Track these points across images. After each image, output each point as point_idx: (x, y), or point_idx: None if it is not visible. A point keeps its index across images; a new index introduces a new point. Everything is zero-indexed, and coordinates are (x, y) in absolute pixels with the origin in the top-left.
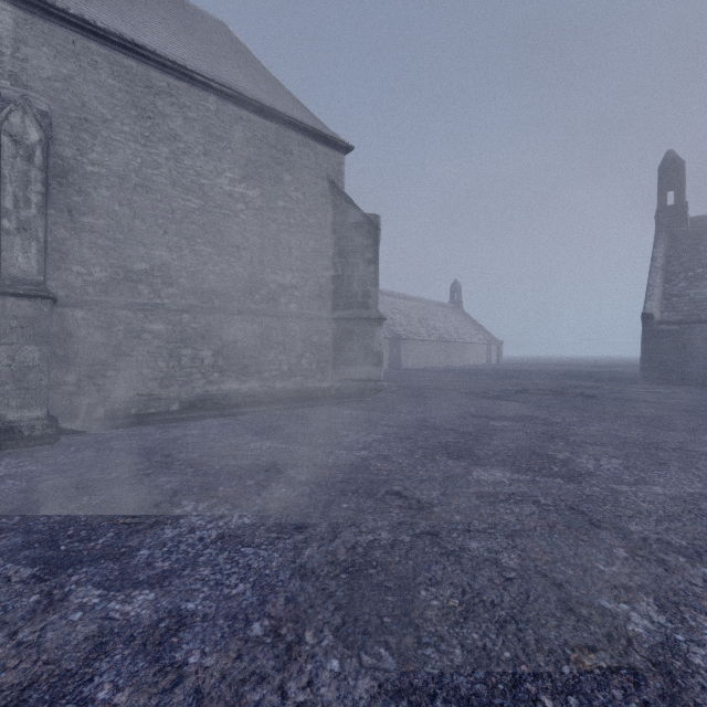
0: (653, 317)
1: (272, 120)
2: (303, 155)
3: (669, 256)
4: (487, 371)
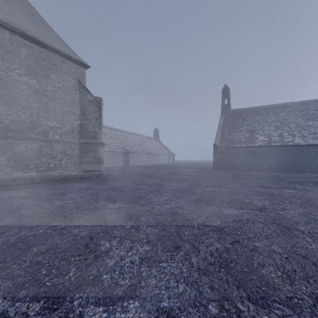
0: (216, 145)
1: (44, 48)
2: (62, 66)
3: (224, 123)
4: (164, 166)
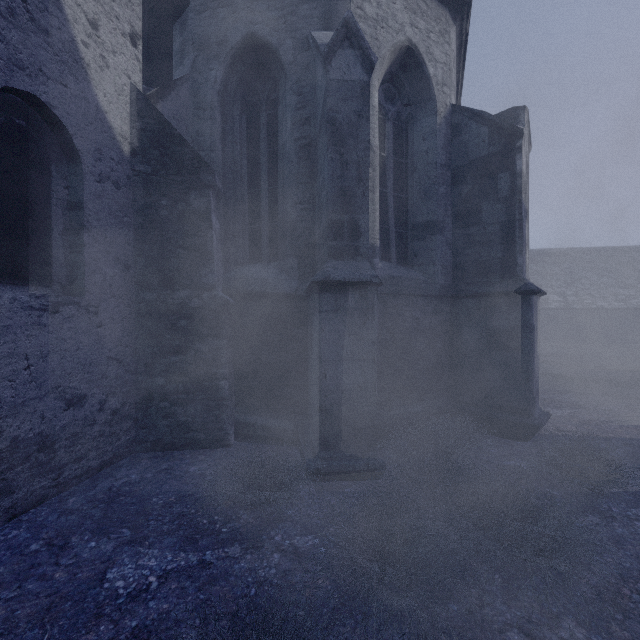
0: None
1: None
2: None
3: None
4: None
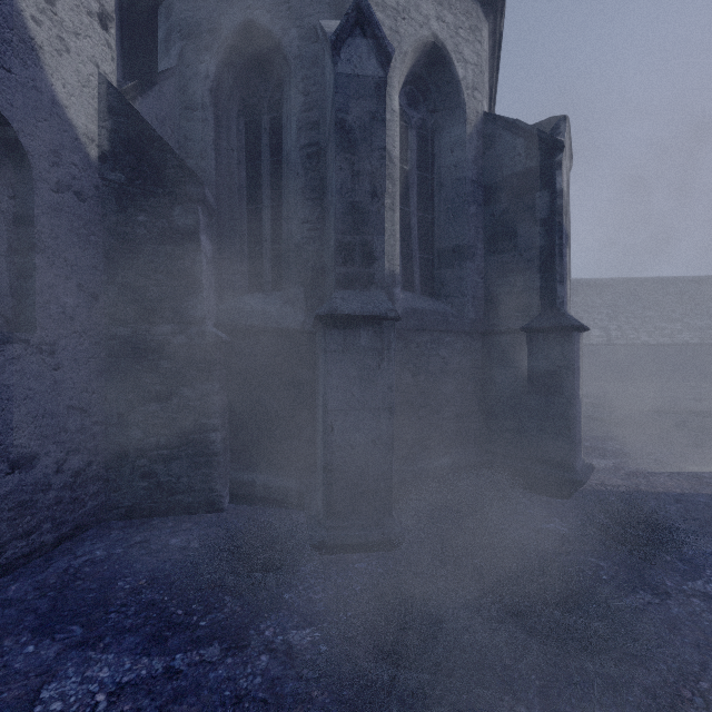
0: None
1: None
2: None
3: None
4: None
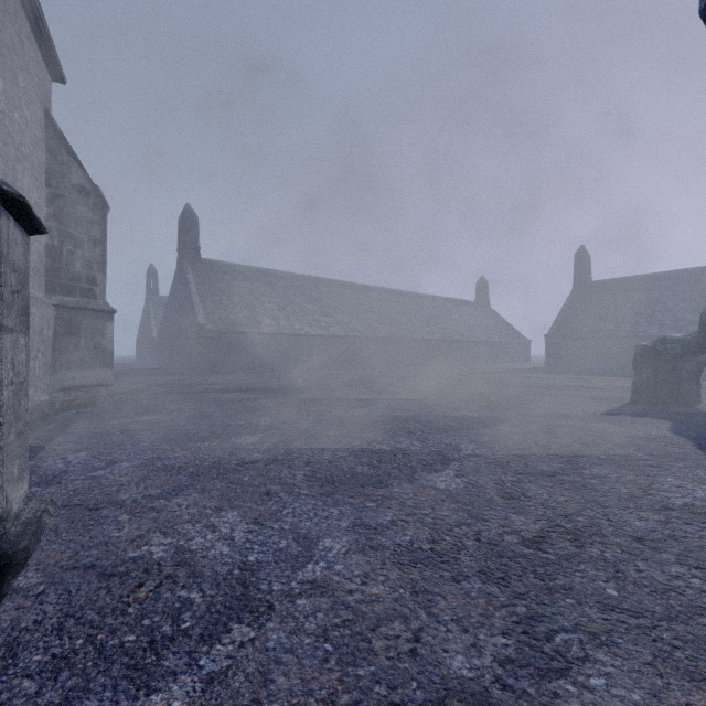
0: (206, 327)
1: None
2: (30, 56)
3: (198, 283)
4: None
